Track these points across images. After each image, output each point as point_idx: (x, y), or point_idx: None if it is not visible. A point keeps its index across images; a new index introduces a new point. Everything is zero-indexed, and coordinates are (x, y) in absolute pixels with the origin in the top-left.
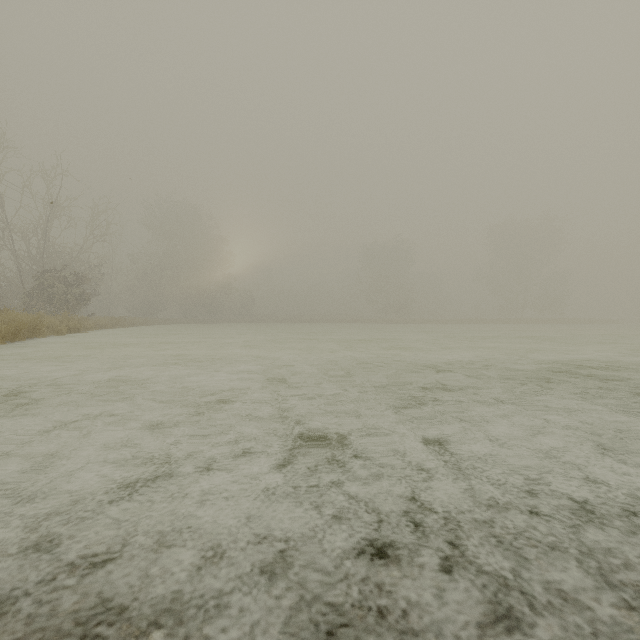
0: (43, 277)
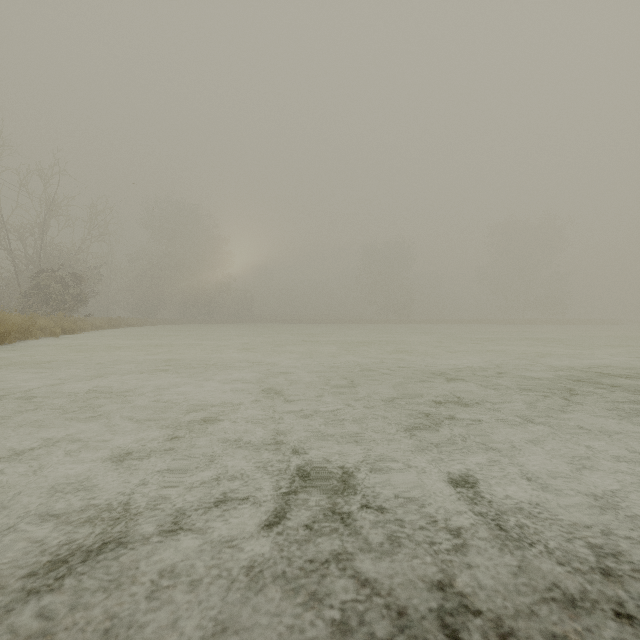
0: (40, 277)
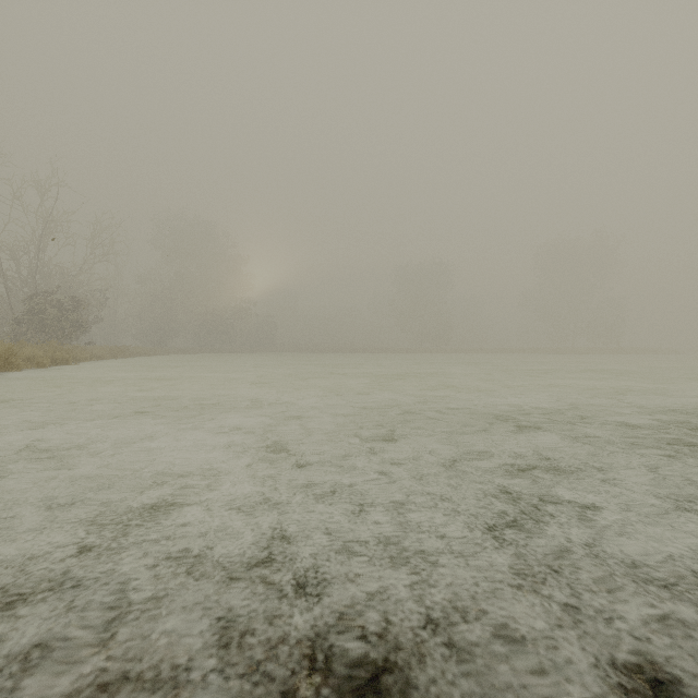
0: (34, 301)
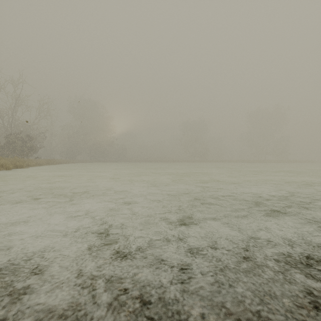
0: (10, 137)
